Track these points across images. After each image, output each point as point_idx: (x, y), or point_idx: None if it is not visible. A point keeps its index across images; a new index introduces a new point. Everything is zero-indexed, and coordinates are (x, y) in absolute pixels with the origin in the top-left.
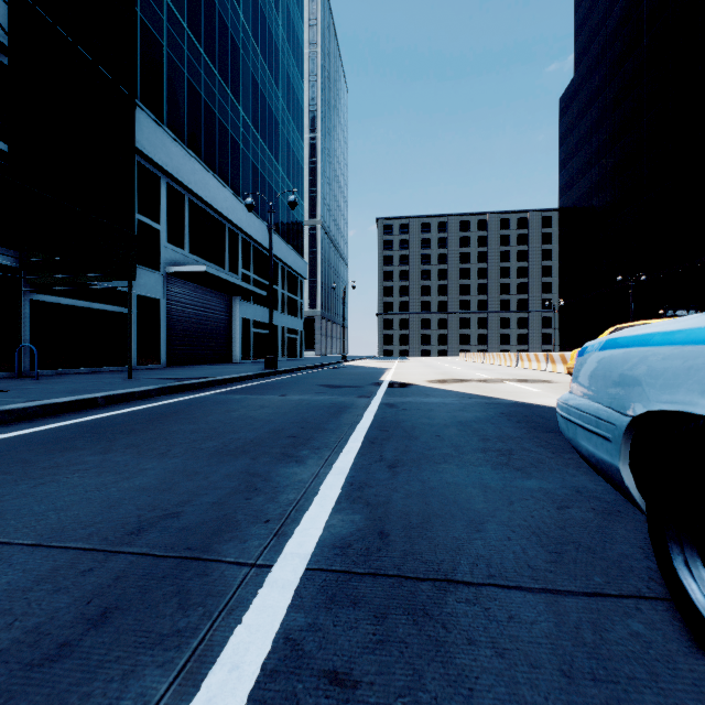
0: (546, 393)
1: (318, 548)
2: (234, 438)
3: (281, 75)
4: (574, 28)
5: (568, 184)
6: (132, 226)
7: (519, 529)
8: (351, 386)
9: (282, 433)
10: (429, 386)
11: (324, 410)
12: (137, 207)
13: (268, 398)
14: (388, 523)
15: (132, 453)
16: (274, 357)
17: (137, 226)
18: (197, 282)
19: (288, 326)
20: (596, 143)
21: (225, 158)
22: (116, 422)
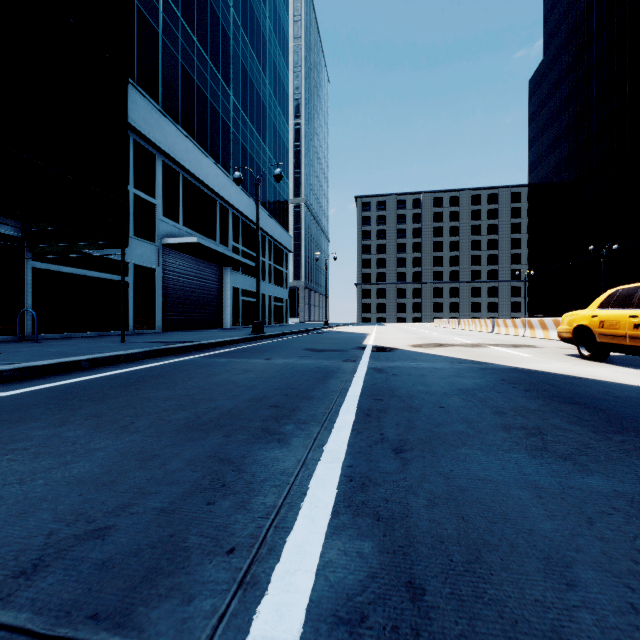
0: (539, 358)
1: (310, 622)
2: (209, 408)
3: (268, 63)
4: (544, 12)
5: (538, 160)
6: (125, 196)
7: (637, 582)
8: (336, 350)
9: (264, 402)
10: (413, 350)
11: (309, 375)
12: (134, 183)
13: (252, 361)
14: (416, 562)
15: (89, 426)
16: (261, 322)
17: (134, 200)
18: (190, 253)
19: (274, 295)
20: (566, 120)
21: (216, 138)
22: (90, 387)
